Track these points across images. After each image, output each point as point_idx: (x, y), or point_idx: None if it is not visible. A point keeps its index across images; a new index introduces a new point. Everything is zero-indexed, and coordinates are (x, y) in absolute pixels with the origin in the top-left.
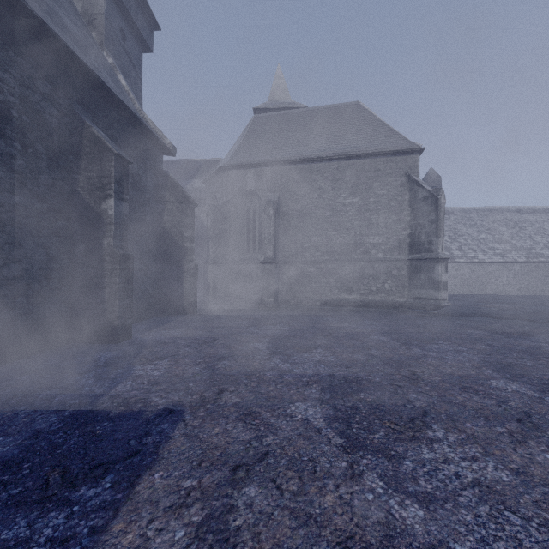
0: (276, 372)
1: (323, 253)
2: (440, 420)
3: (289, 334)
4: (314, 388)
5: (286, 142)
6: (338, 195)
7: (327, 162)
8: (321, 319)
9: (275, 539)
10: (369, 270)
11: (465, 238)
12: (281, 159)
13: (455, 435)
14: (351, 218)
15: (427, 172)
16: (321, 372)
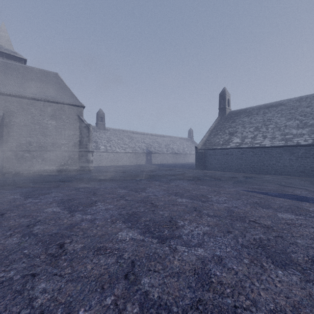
0: (2, 193)
1: (35, 146)
2: (56, 192)
3: (10, 184)
4: (19, 193)
5: (9, 82)
6: (44, 118)
7: (37, 101)
8: (31, 178)
9: (2, 207)
10: (60, 155)
11: (113, 142)
12: (5, 93)
13: (57, 193)
14: (51, 130)
15: (99, 110)
16: (23, 190)
